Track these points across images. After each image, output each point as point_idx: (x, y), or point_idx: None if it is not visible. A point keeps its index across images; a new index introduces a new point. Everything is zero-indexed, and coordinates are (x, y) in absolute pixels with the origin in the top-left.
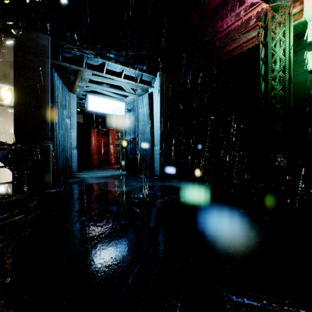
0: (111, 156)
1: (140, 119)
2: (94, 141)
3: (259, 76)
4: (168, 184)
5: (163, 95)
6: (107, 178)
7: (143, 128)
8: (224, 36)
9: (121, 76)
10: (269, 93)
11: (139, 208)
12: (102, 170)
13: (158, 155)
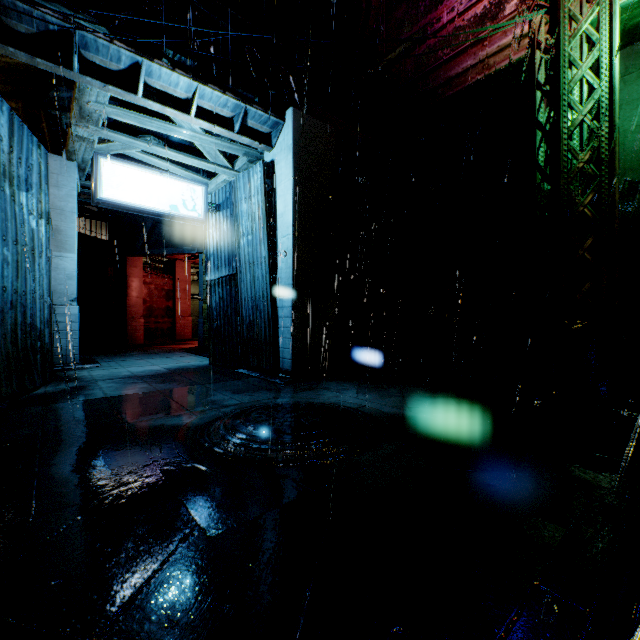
0: (180, 322)
1: (243, 229)
2: (136, 286)
3: (532, 130)
4: (314, 397)
5: (300, 168)
6: (153, 380)
7: (251, 251)
8: (444, 42)
9: (189, 110)
10: (563, 166)
11: (211, 516)
12: (150, 357)
13: (288, 320)
